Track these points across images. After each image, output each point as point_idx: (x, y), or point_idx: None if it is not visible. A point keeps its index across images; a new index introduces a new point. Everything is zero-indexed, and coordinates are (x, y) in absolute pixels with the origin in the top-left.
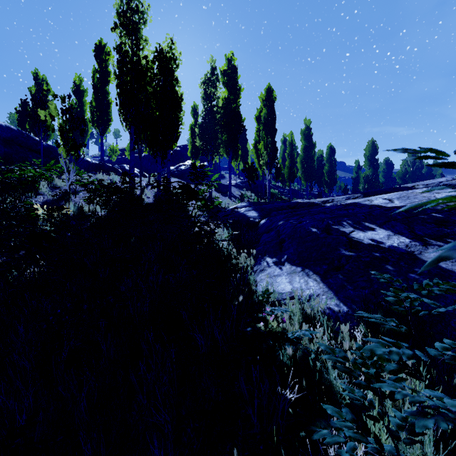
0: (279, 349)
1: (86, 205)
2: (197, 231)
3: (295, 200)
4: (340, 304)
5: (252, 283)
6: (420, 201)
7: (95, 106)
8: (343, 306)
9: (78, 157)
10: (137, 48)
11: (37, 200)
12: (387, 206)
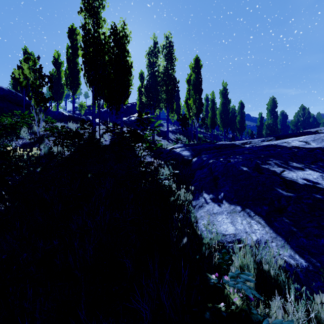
0: None
1: (55, 147)
2: (142, 170)
3: (219, 142)
4: (295, 256)
5: (193, 221)
6: None
7: (68, 73)
8: (300, 258)
9: (47, 108)
10: (97, 26)
11: (17, 143)
12: (305, 147)
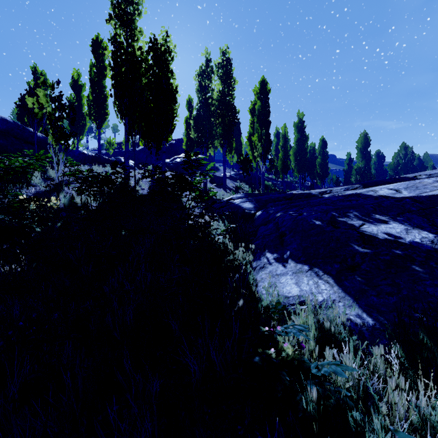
0: (299, 389)
1: (78, 196)
2: (191, 224)
3: (291, 191)
4: (362, 315)
5: (252, 284)
6: (432, 192)
7: (92, 100)
8: (367, 317)
9: (68, 147)
10: (131, 39)
11: (28, 191)
12: (395, 196)
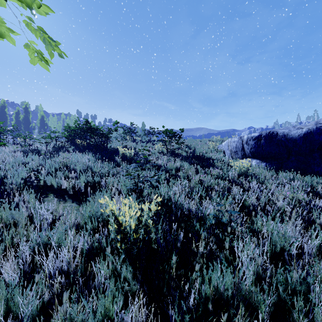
0: None
1: None
2: None
3: None
4: None
5: None
6: None
7: None
8: None
9: None
10: None
11: None
12: None
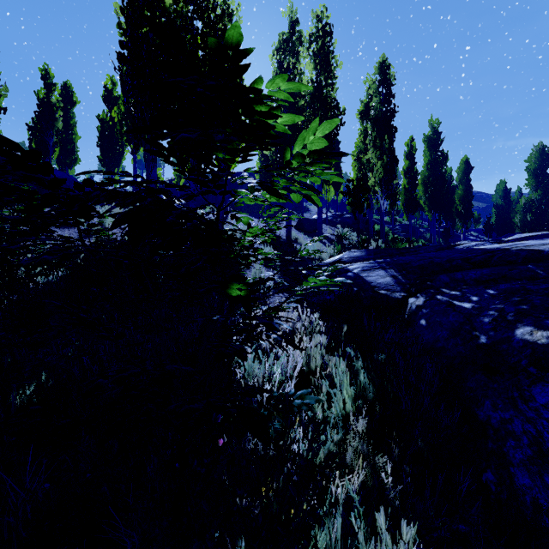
0: None
1: None
2: None
3: (463, 244)
4: None
5: None
6: None
7: (125, 112)
8: None
9: None
10: None
11: None
12: None
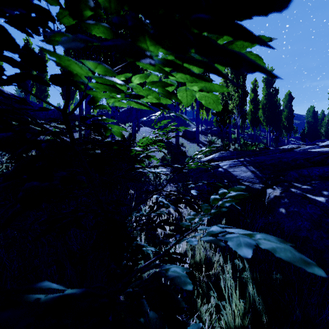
0: None
1: None
2: None
3: (299, 148)
4: None
5: None
6: None
7: None
8: None
9: None
10: None
11: None
12: None
